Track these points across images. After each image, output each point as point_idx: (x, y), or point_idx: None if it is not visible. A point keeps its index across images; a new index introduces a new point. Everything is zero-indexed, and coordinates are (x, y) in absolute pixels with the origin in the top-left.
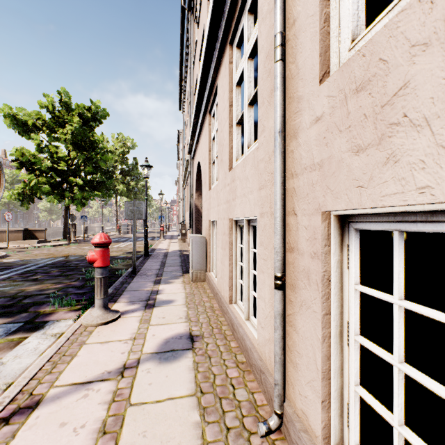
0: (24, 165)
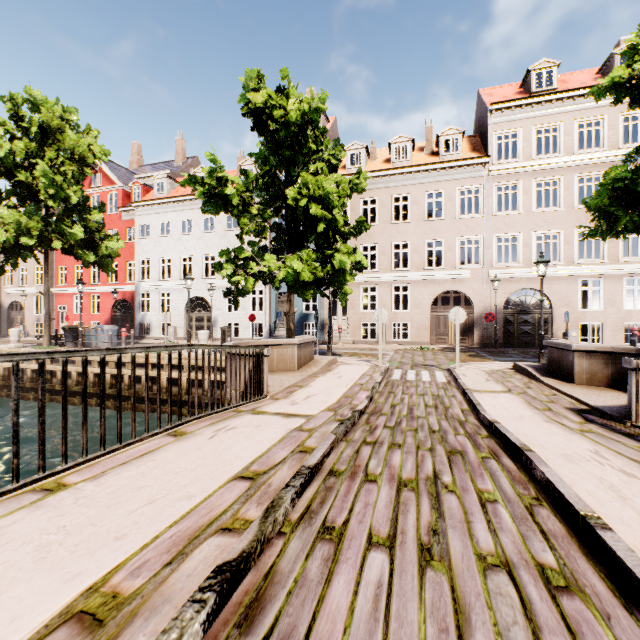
0: (327, 220)
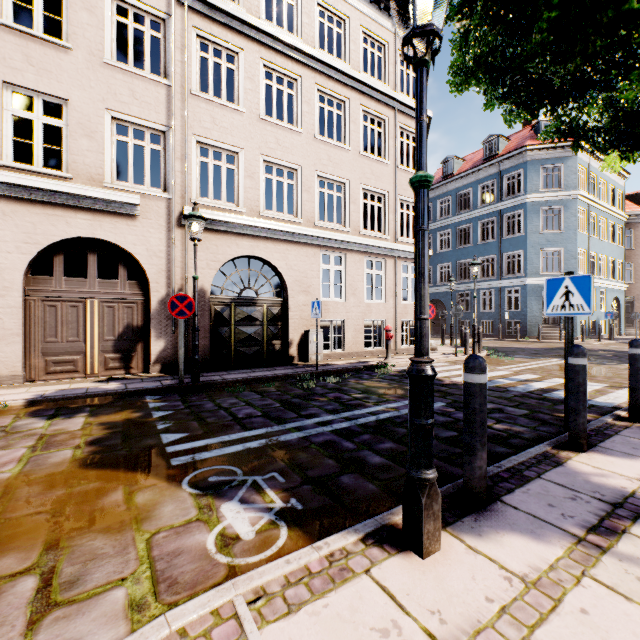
0: None
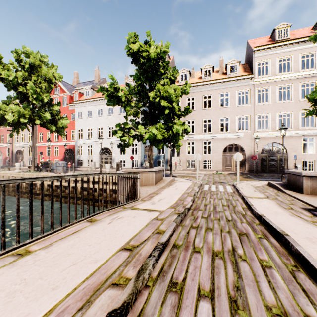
0: (169, 108)
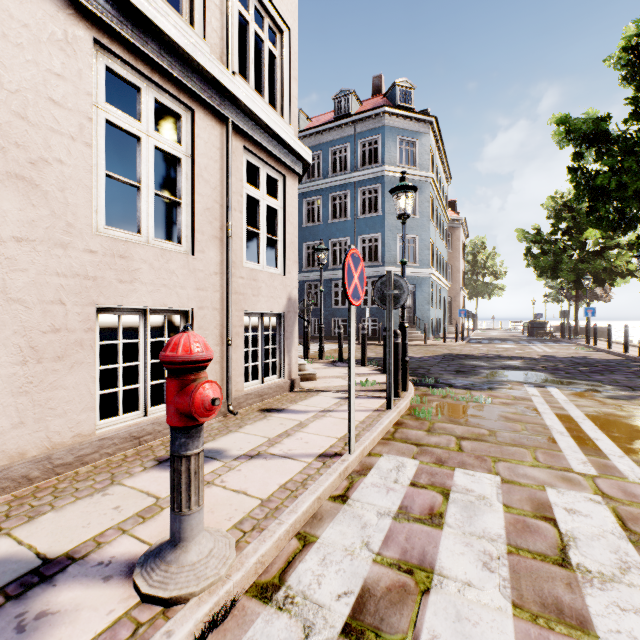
0: None
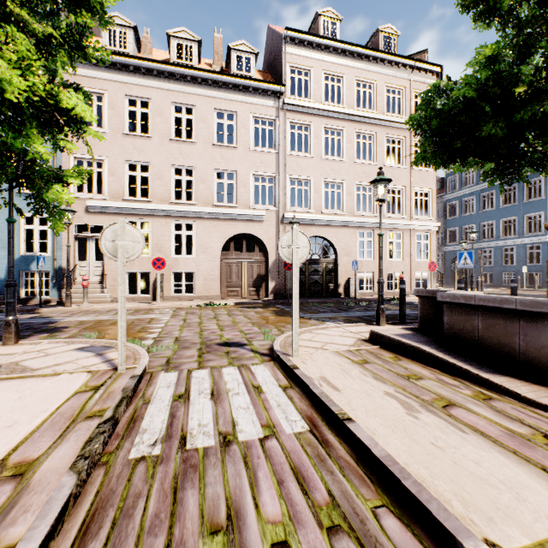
0: None
